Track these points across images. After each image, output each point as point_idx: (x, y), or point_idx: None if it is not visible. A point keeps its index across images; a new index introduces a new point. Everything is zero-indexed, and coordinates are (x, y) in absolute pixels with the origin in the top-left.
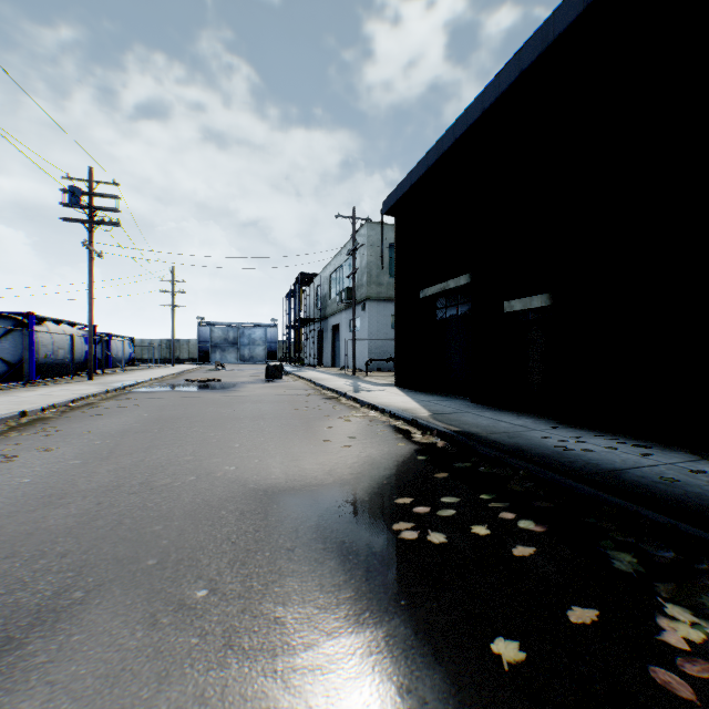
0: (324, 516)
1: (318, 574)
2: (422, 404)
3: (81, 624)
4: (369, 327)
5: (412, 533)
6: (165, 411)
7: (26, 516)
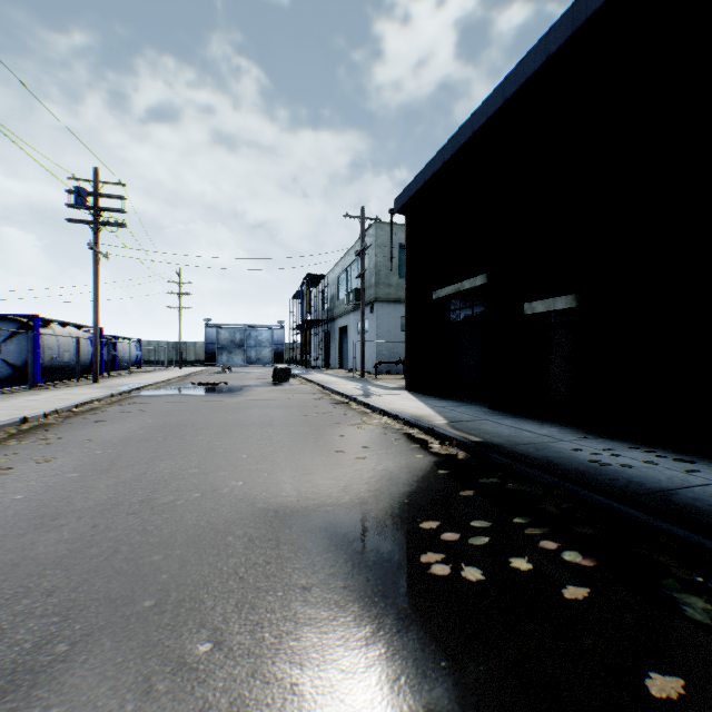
0: (341, 544)
1: (340, 622)
2: (437, 411)
3: (61, 690)
4: (378, 329)
5: (443, 567)
6: (170, 417)
7: (13, 542)
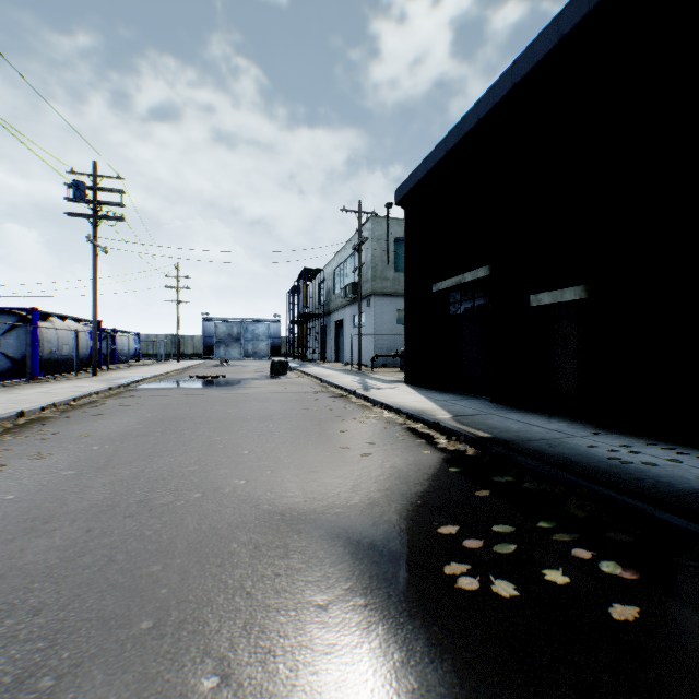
0: (356, 552)
1: (363, 649)
2: (439, 404)
3: None
4: (374, 322)
5: (471, 580)
6: (169, 411)
7: (0, 549)
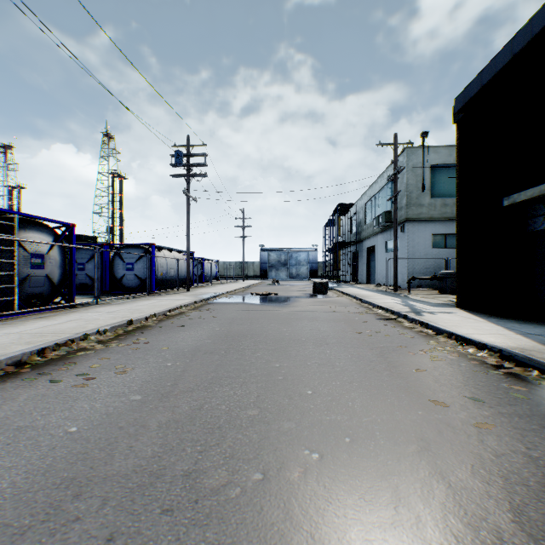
0: None
1: None
2: (538, 341)
3: None
4: (408, 247)
5: None
6: (233, 325)
7: None
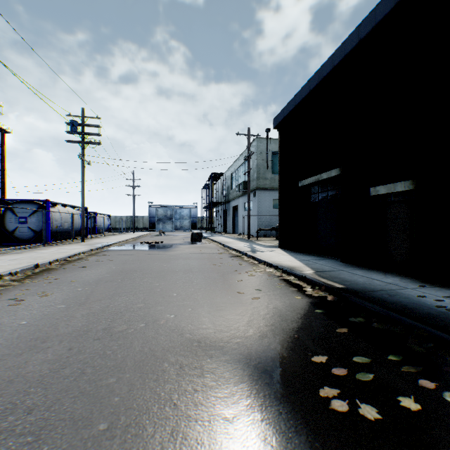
0: (252, 374)
1: None
2: (304, 263)
3: None
4: (258, 207)
5: (341, 403)
6: (126, 265)
7: (13, 360)
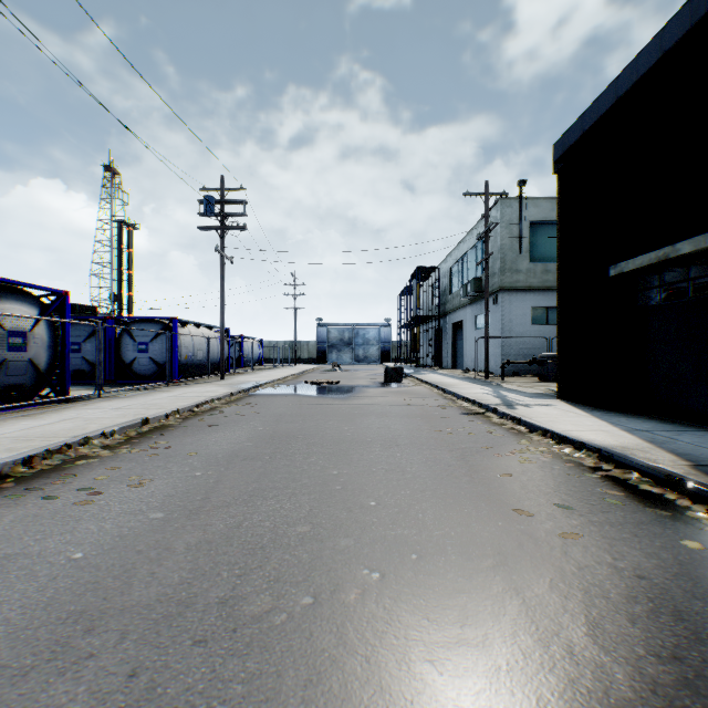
0: None
1: None
2: (644, 438)
3: None
4: (503, 323)
5: None
6: (281, 424)
7: None
